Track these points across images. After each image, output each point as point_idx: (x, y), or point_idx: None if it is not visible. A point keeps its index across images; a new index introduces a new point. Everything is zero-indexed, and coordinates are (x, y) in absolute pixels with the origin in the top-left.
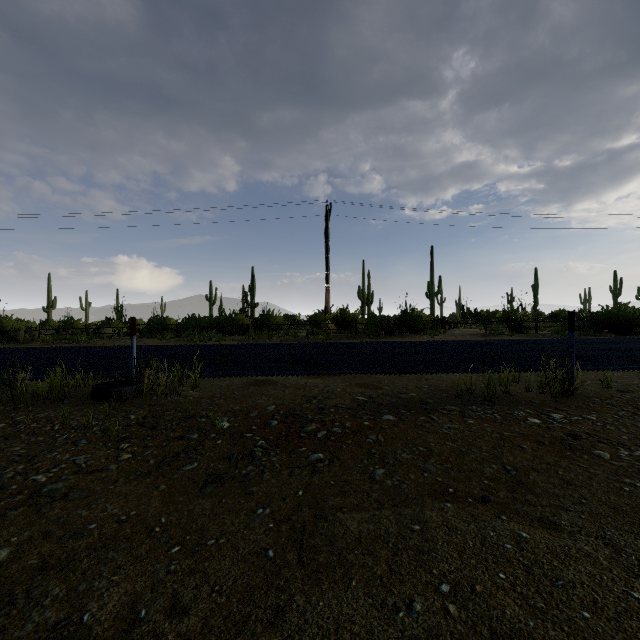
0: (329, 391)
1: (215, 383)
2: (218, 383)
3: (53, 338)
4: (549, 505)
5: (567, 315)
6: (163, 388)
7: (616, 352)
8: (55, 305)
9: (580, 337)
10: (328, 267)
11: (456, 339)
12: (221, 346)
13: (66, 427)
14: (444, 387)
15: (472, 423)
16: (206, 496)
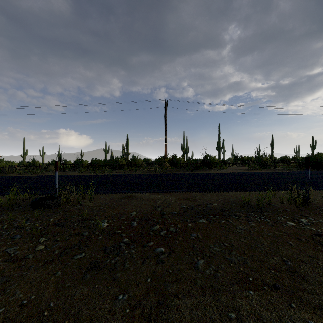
0: (167, 202)
1: (103, 197)
2: (105, 197)
3: (23, 171)
4: (322, 293)
5: (288, 159)
6: (73, 200)
7: (322, 179)
8: (27, 154)
9: (298, 170)
10: (166, 134)
11: (233, 171)
12: (109, 175)
13: (10, 226)
14: (232, 200)
15: (254, 225)
16: (85, 282)
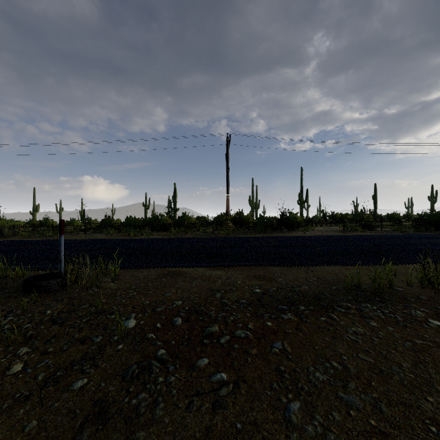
0: (230, 283)
1: (134, 274)
2: (137, 274)
3: (29, 233)
4: None
5: (399, 216)
6: (89, 279)
7: None
8: (38, 210)
9: (415, 233)
10: (228, 182)
11: (323, 234)
12: (148, 240)
13: None
14: (331, 280)
15: (376, 326)
16: None
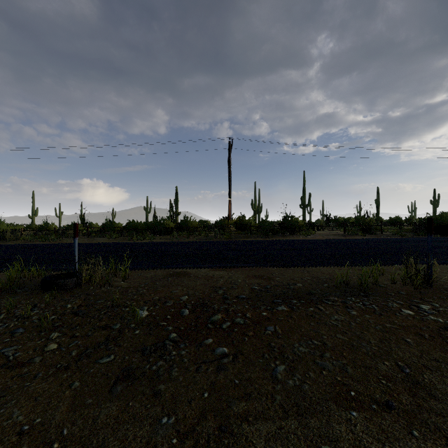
0: (232, 282)
1: (142, 274)
2: (144, 274)
3: (31, 237)
4: None
5: (401, 220)
6: (100, 279)
7: None
8: (37, 213)
9: (414, 237)
10: (230, 186)
11: (324, 238)
12: (152, 243)
13: (10, 316)
14: (324, 279)
15: (355, 314)
16: (115, 397)
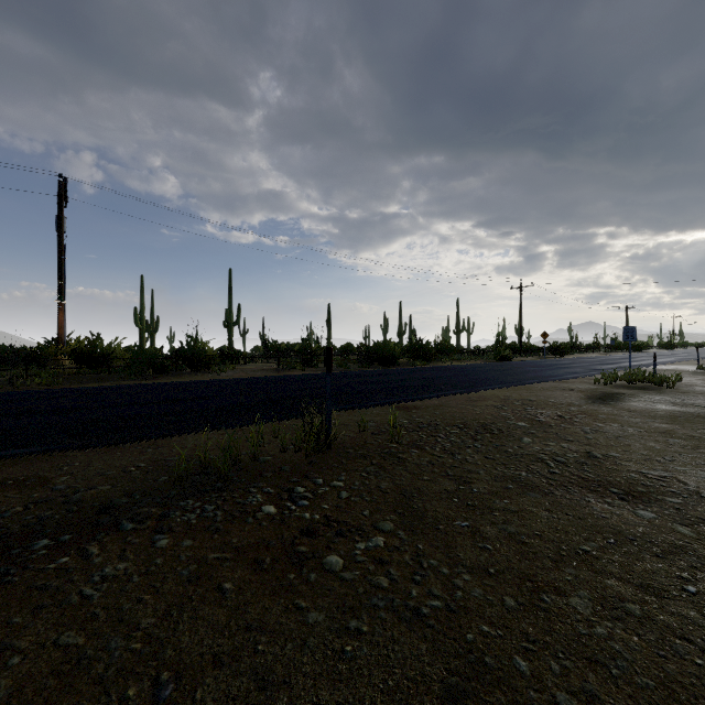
0: None
1: None
2: None
3: None
4: None
5: (352, 349)
6: None
7: (379, 385)
8: None
9: (358, 370)
10: (63, 275)
11: (246, 376)
12: None
13: None
14: (173, 461)
15: (163, 547)
16: None
